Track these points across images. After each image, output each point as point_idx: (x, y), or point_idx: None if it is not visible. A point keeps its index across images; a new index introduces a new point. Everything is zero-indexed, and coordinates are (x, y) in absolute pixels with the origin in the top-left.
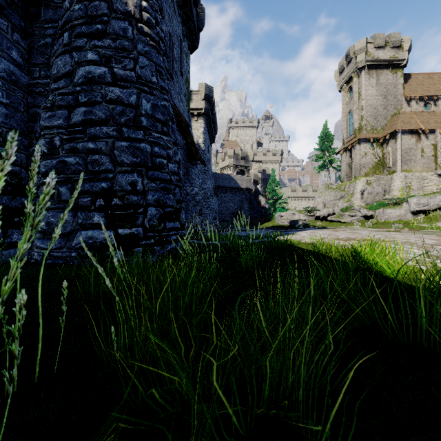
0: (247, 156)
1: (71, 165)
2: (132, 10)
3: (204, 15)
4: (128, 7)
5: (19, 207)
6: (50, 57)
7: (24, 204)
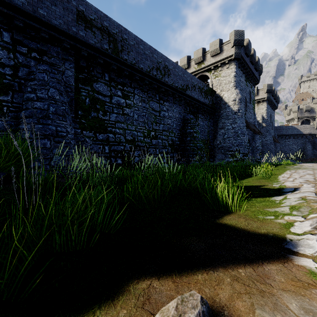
0: (311, 108)
1: (224, 146)
2: (236, 111)
3: (262, 68)
4: (235, 111)
5: (212, 154)
6: (217, 123)
7: (212, 153)
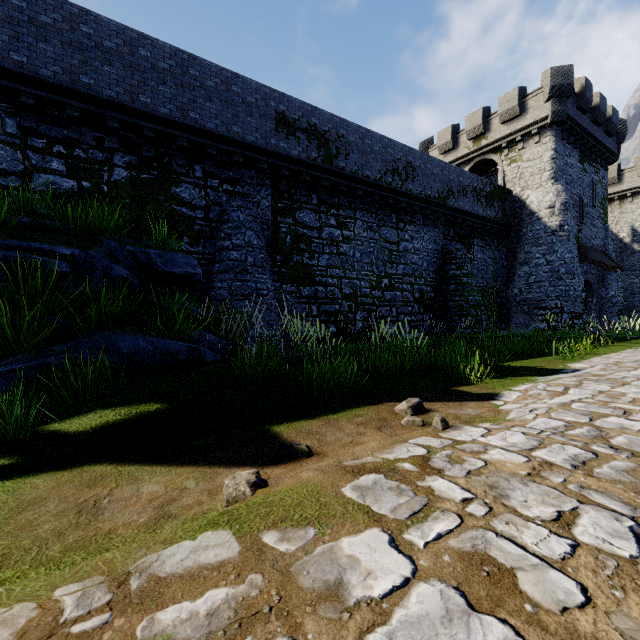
0: None
1: (528, 298)
2: (555, 229)
3: (625, 127)
4: (553, 228)
5: (503, 314)
6: (515, 252)
7: (504, 313)
